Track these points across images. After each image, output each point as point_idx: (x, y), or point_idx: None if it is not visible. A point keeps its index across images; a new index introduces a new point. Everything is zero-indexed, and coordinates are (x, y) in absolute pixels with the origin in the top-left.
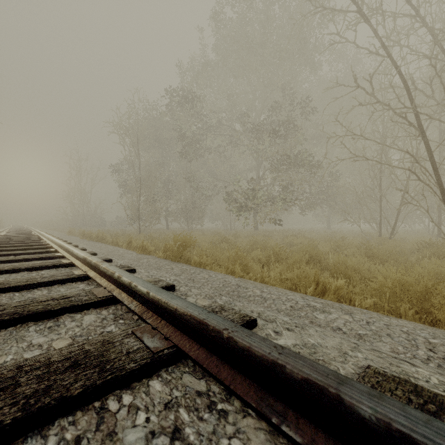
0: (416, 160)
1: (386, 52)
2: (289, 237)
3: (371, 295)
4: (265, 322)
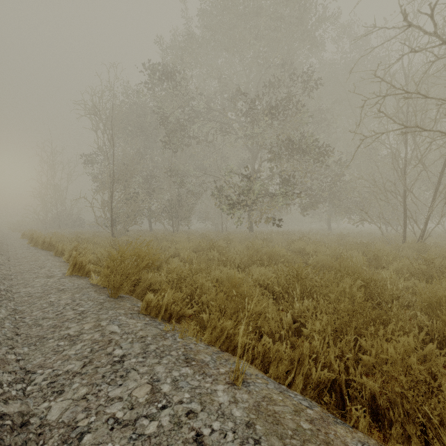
0: None
1: None
2: (298, 242)
3: None
4: None
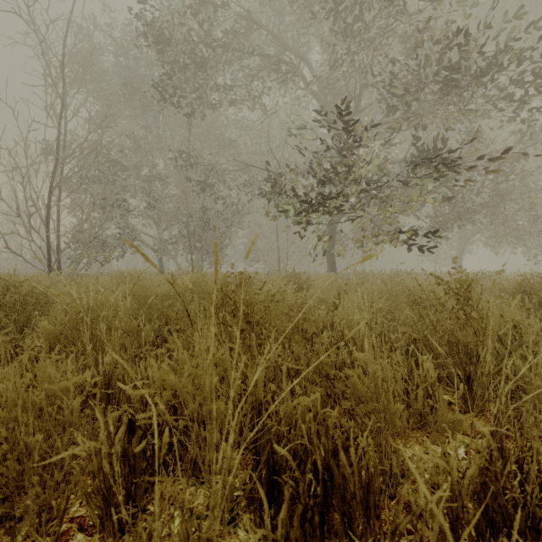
0: None
1: None
2: None
3: None
4: None
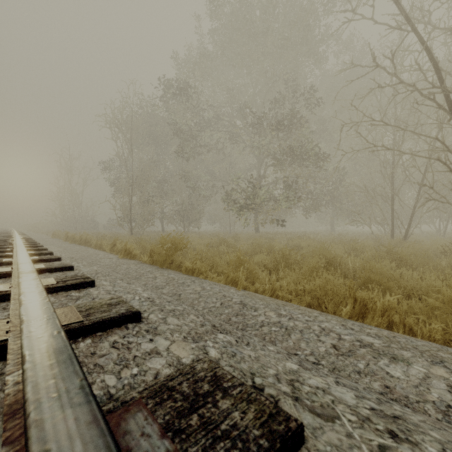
0: (447, 148)
1: (410, 24)
2: (295, 239)
3: (428, 315)
4: (319, 420)
